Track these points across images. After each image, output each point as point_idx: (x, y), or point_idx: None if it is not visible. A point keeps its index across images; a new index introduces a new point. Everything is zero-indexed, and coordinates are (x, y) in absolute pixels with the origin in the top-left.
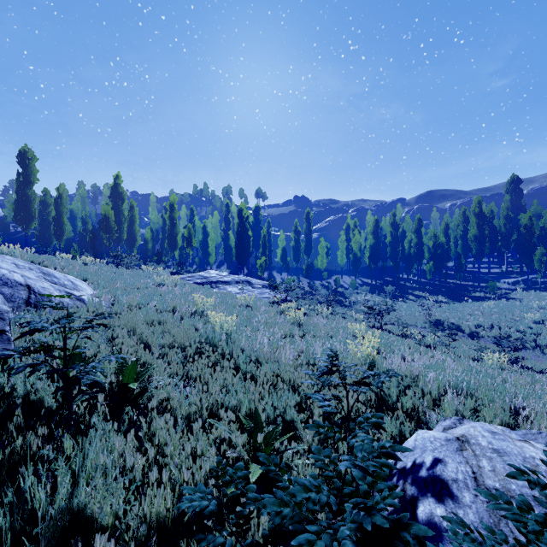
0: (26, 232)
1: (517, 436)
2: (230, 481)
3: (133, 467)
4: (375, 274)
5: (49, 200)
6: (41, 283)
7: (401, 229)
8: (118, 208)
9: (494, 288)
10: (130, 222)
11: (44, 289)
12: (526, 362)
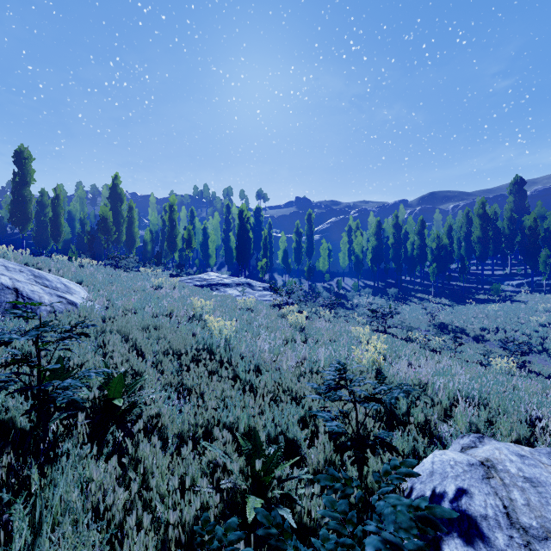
0: (23, 234)
1: (548, 460)
2: (218, 549)
3: (111, 503)
4: (378, 276)
5: (47, 201)
6: (30, 286)
7: (403, 231)
8: (116, 210)
9: (498, 290)
10: (129, 223)
11: (33, 292)
12: (533, 367)
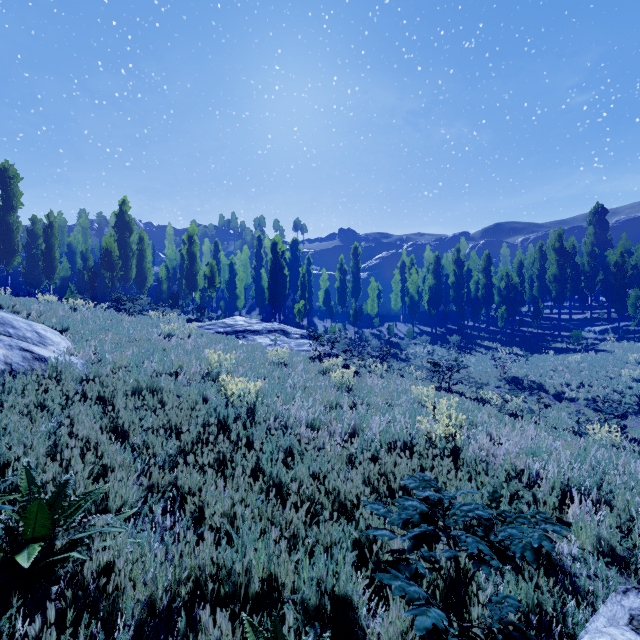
0: (7, 269)
1: None
2: None
3: None
4: (436, 321)
5: (39, 230)
6: None
7: (466, 267)
8: (124, 241)
9: (579, 338)
10: (139, 258)
11: None
12: (632, 433)
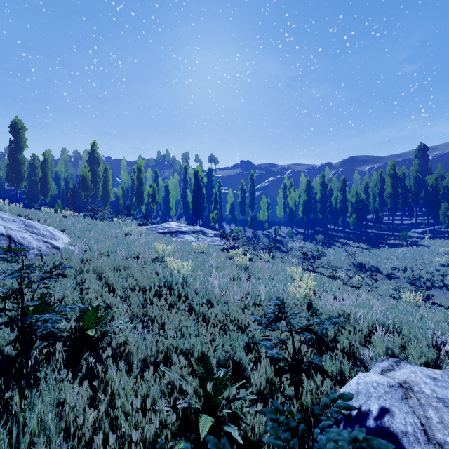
0: (17, 190)
1: None
2: None
3: (82, 423)
4: (307, 225)
5: (37, 163)
6: (21, 233)
7: (329, 188)
8: (94, 170)
9: (406, 237)
10: (104, 182)
11: (23, 238)
12: (435, 299)
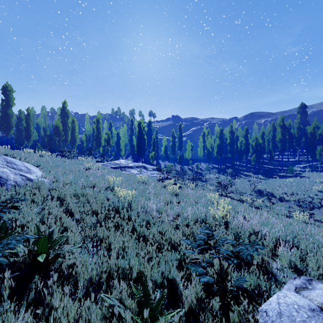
0: (7, 136)
1: None
2: None
3: None
4: (220, 162)
5: (23, 116)
6: (2, 168)
7: (235, 135)
8: (65, 122)
9: (292, 170)
10: (72, 130)
11: (2, 173)
12: (316, 217)
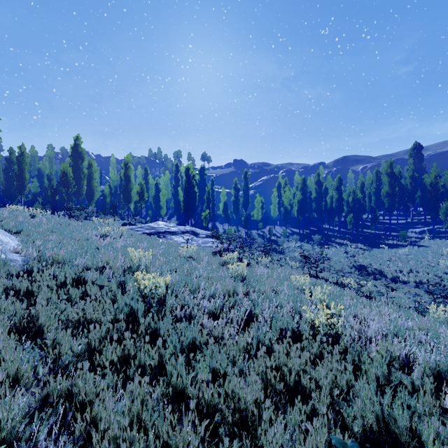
0: None
1: None
2: None
3: None
4: (303, 225)
5: (15, 158)
6: None
7: (324, 187)
8: (78, 166)
9: (405, 237)
10: (88, 178)
11: None
12: None
